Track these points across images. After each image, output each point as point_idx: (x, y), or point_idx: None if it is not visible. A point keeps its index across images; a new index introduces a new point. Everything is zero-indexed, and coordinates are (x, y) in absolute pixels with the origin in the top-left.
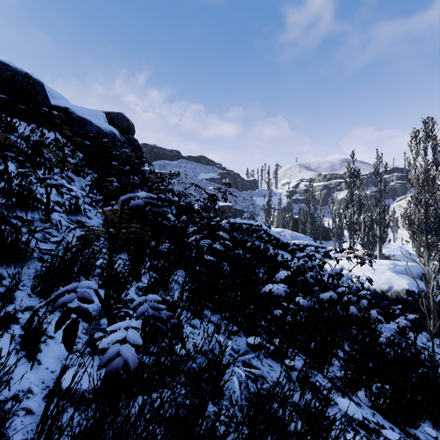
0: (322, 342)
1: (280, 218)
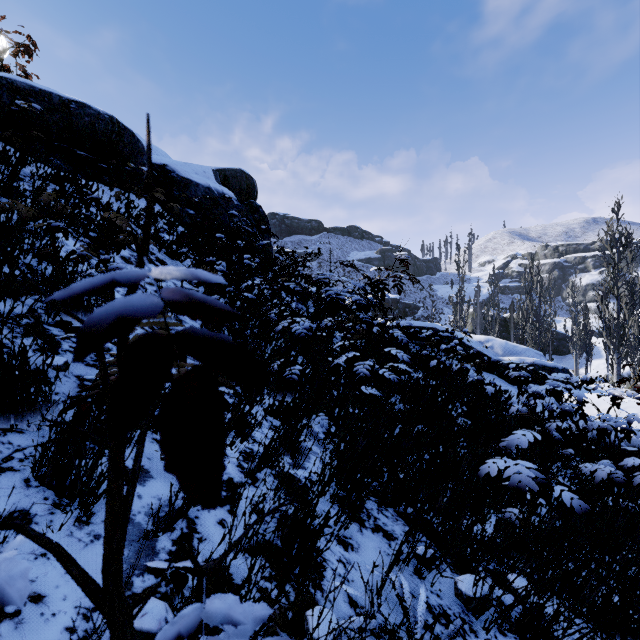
0: (621, 595)
1: (478, 318)
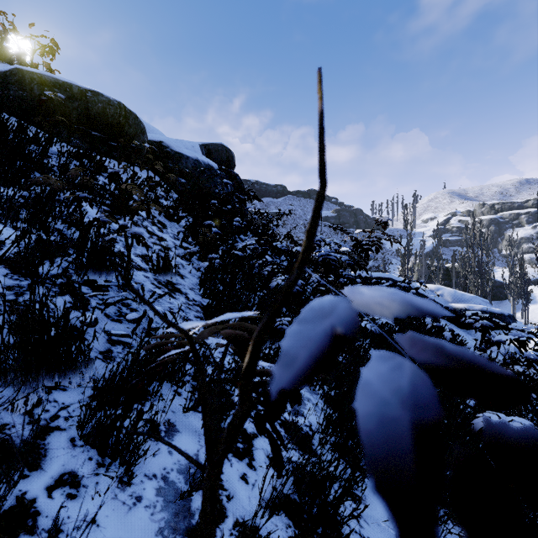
0: None
1: (423, 268)
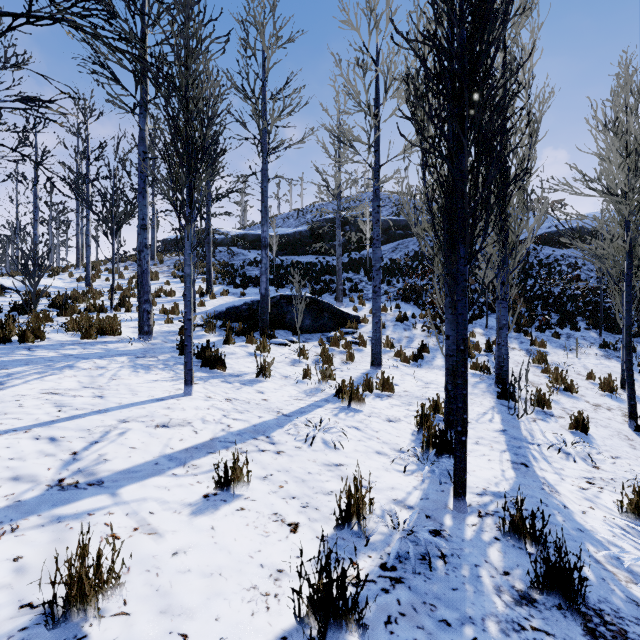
0: None
1: None
